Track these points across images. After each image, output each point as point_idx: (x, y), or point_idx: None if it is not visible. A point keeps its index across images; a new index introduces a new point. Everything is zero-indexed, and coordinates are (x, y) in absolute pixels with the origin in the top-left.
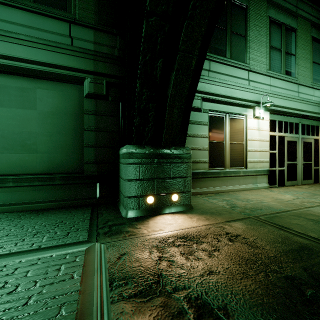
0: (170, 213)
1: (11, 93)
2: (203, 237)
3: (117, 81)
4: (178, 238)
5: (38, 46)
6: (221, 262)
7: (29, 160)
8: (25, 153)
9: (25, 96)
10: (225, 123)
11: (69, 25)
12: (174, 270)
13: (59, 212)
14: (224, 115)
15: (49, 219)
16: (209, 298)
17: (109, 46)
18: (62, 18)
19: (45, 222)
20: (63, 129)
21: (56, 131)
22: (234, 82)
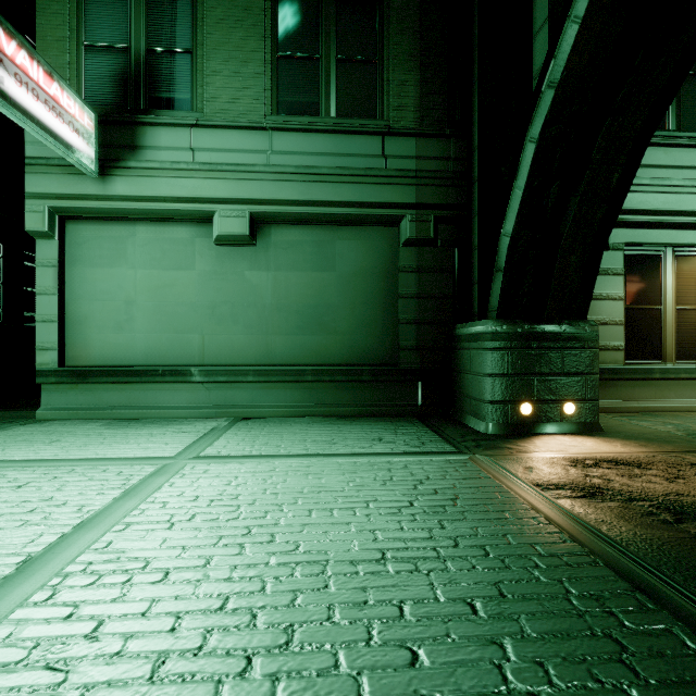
0: (562, 434)
1: (306, 251)
2: (647, 464)
3: (452, 213)
4: (601, 461)
5: (343, 180)
6: (694, 488)
7: (326, 345)
8: (322, 334)
9: (322, 253)
10: (663, 267)
11: (382, 139)
12: (618, 487)
13: (374, 421)
14: (661, 250)
15: (374, 427)
16: (688, 511)
17: (438, 159)
18: (372, 130)
19: (372, 430)
20: (369, 297)
21: (360, 301)
22: (688, 180)
